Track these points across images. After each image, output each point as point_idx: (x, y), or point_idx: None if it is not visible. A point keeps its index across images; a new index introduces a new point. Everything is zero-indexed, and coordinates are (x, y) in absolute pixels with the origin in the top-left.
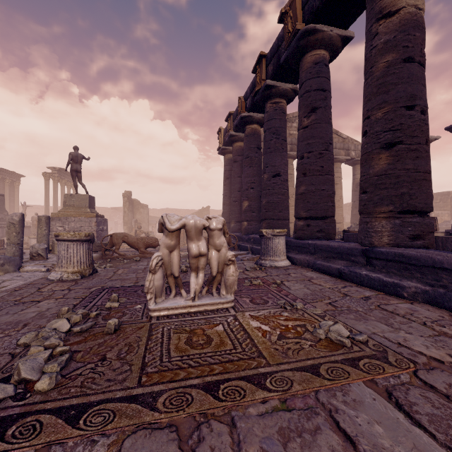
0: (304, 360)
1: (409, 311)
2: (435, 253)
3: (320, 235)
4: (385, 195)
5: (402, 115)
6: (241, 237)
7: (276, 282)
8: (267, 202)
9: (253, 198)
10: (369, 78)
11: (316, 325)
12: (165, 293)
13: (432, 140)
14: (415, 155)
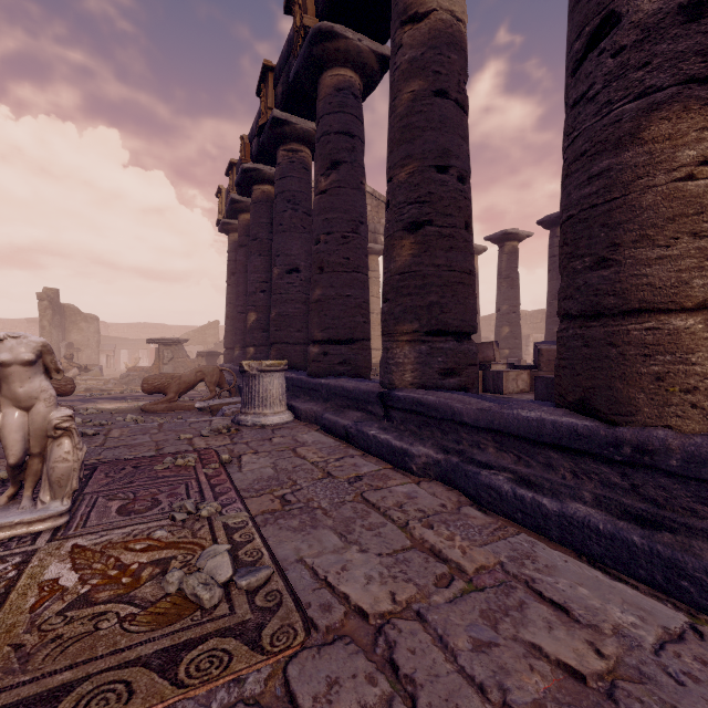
0: (56, 673)
1: (403, 500)
2: (459, 398)
3: (344, 370)
4: (408, 306)
5: (432, 179)
6: None
7: (221, 458)
8: (278, 314)
9: (264, 307)
10: (392, 115)
11: (195, 557)
12: None
13: (524, 237)
14: (449, 243)
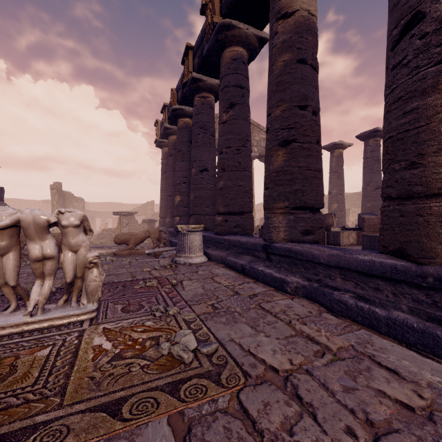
0: (116, 392)
1: (285, 308)
2: (316, 248)
3: (238, 230)
4: (281, 192)
5: (296, 114)
6: (173, 233)
7: (172, 282)
8: (194, 197)
9: (185, 192)
10: (271, 75)
11: (172, 336)
12: (22, 304)
13: (347, 146)
14: (307, 153)
